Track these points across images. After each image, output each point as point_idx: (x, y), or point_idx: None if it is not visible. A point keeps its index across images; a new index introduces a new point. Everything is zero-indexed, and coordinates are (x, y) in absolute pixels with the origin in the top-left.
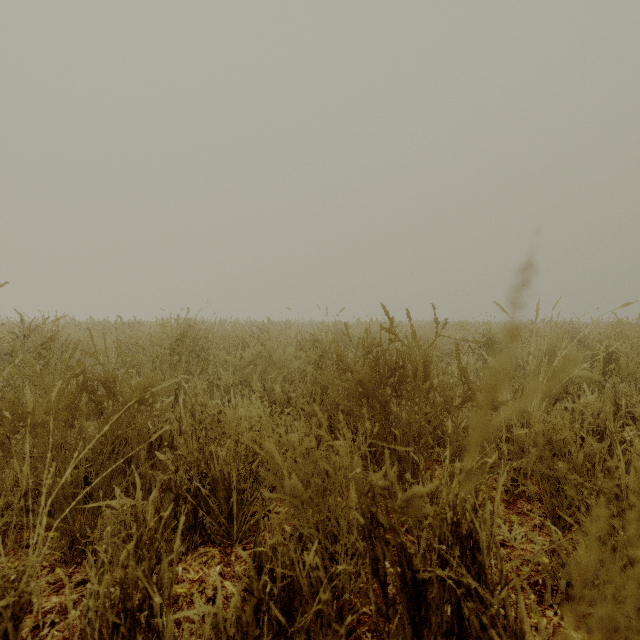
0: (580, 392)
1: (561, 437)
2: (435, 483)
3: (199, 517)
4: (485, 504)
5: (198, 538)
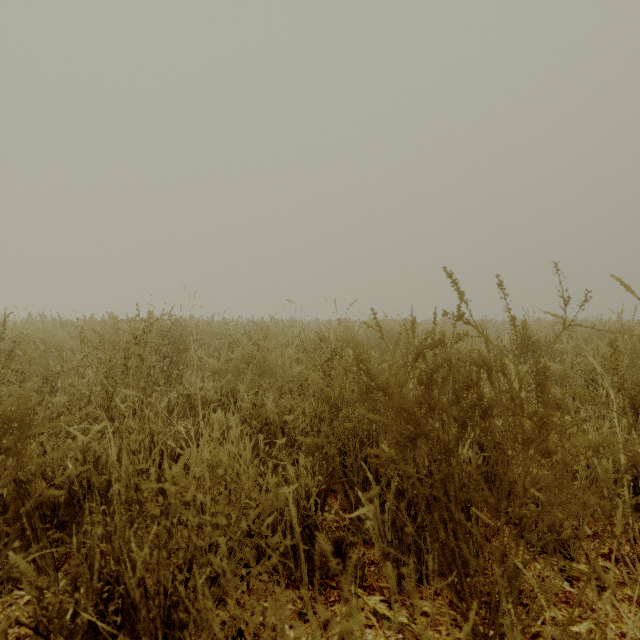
0: None
1: None
2: None
3: None
4: None
5: None
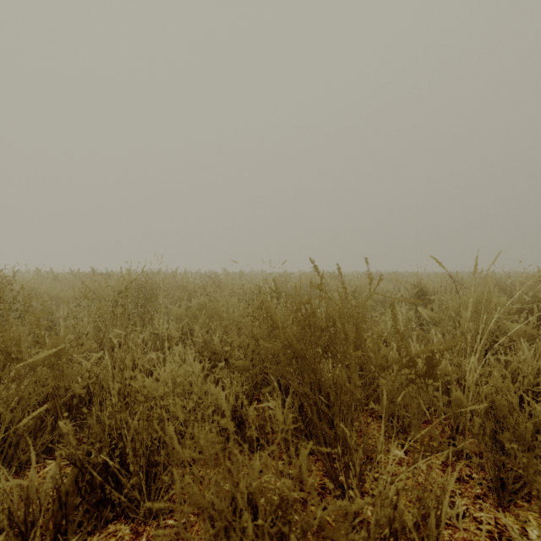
0: (511, 343)
1: (505, 402)
2: (366, 500)
3: (106, 494)
4: (430, 514)
5: (110, 513)
